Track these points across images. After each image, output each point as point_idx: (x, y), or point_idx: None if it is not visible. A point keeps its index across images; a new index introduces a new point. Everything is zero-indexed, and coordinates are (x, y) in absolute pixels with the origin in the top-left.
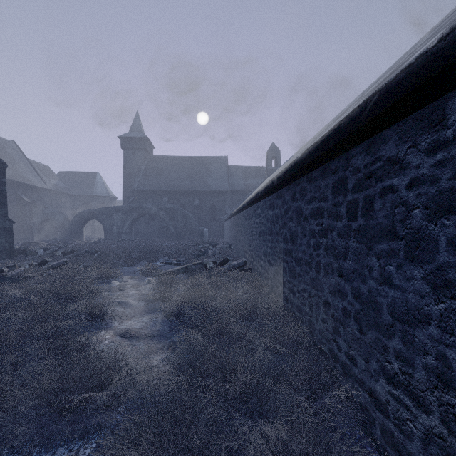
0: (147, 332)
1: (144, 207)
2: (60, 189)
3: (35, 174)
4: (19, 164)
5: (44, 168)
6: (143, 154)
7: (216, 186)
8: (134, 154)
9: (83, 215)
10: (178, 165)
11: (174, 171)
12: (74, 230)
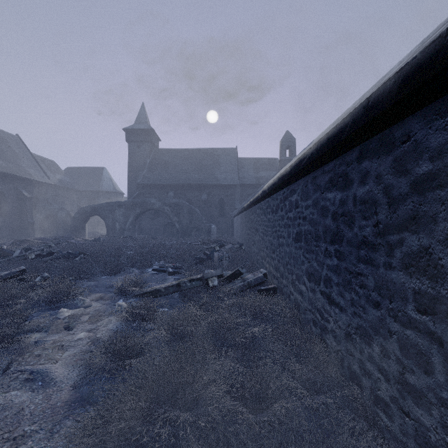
0: None
1: (147, 202)
2: (65, 184)
3: (39, 168)
4: (22, 158)
5: (50, 163)
6: (148, 147)
7: (225, 179)
8: (139, 147)
9: (85, 211)
10: (185, 158)
11: (180, 164)
12: (76, 227)
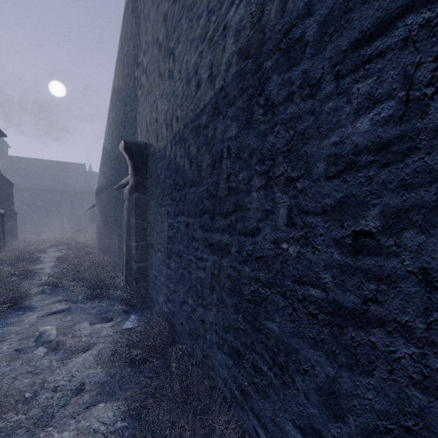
0: None
1: None
2: None
3: None
4: None
5: None
6: None
7: (76, 187)
8: None
9: None
10: (38, 167)
11: (34, 172)
12: None
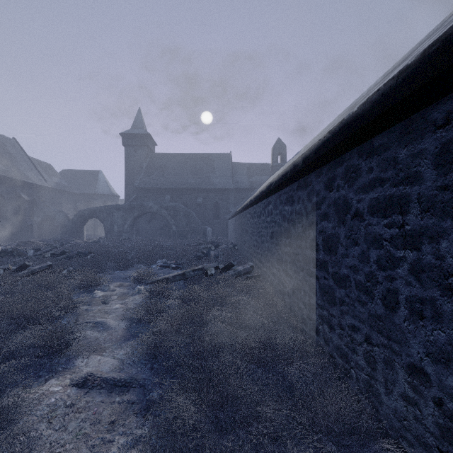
0: (118, 378)
1: (145, 205)
2: (61, 187)
3: (36, 172)
4: (19, 161)
5: (46, 166)
6: (145, 152)
7: (220, 183)
8: (136, 151)
9: (83, 214)
10: (181, 162)
11: (176, 168)
12: (74, 229)
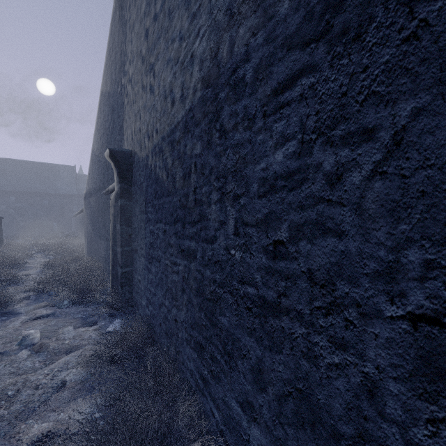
0: None
1: None
2: None
3: None
4: None
5: None
6: None
7: (65, 190)
8: None
9: None
10: (25, 169)
11: (21, 174)
12: None
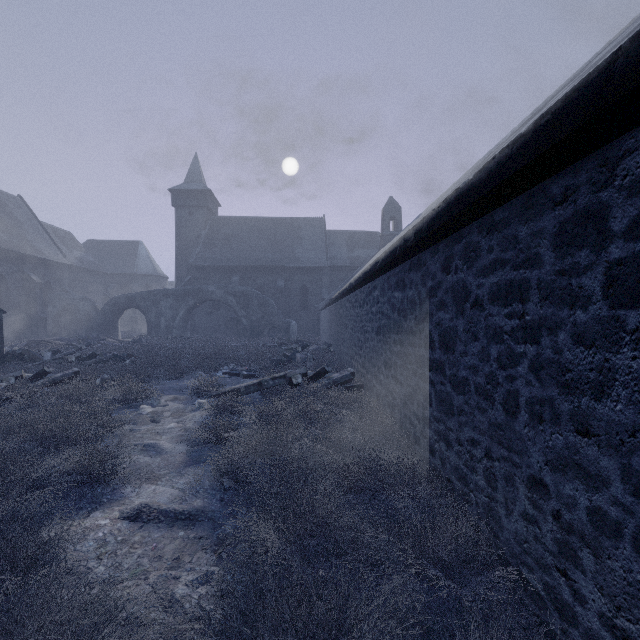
0: (181, 510)
1: (204, 290)
2: (86, 264)
3: (51, 243)
4: (28, 229)
5: (64, 235)
6: (204, 215)
7: (309, 259)
8: (191, 214)
9: (118, 302)
10: (254, 230)
11: (248, 238)
12: (105, 323)
